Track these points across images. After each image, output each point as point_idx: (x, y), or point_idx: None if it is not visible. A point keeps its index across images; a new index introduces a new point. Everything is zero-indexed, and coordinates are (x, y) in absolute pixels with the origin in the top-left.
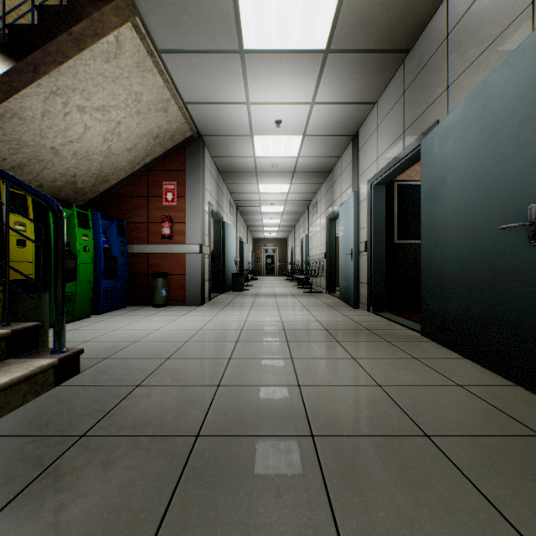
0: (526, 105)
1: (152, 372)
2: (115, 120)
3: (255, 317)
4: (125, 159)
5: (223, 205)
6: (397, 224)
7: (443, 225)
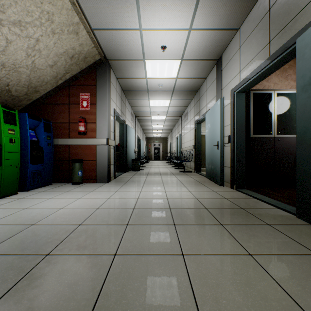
0: None
1: (11, 287)
2: (34, 37)
3: (146, 194)
4: (48, 74)
5: (125, 113)
6: (252, 123)
7: None
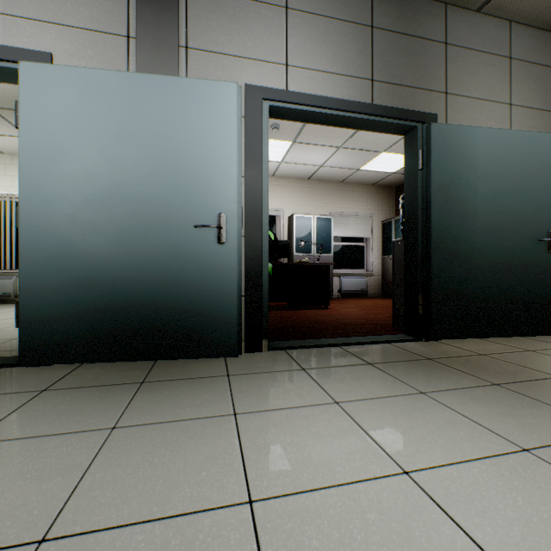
0: (545, 171)
1: None
2: None
3: None
4: None
5: None
6: None
7: (470, 225)
